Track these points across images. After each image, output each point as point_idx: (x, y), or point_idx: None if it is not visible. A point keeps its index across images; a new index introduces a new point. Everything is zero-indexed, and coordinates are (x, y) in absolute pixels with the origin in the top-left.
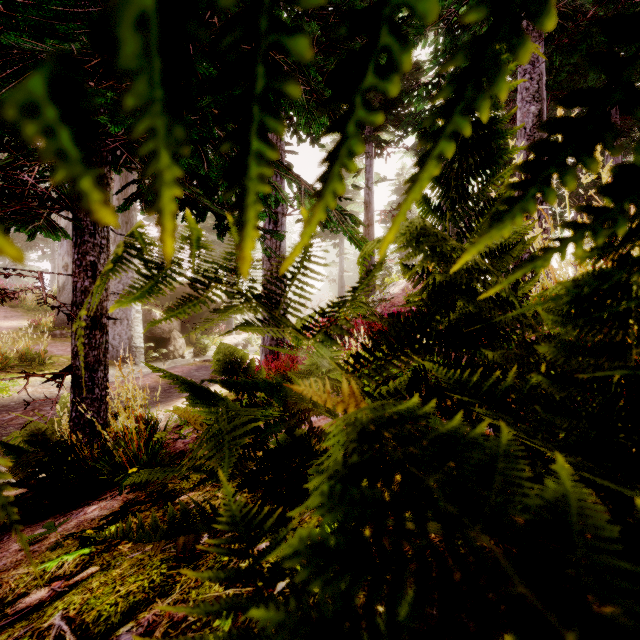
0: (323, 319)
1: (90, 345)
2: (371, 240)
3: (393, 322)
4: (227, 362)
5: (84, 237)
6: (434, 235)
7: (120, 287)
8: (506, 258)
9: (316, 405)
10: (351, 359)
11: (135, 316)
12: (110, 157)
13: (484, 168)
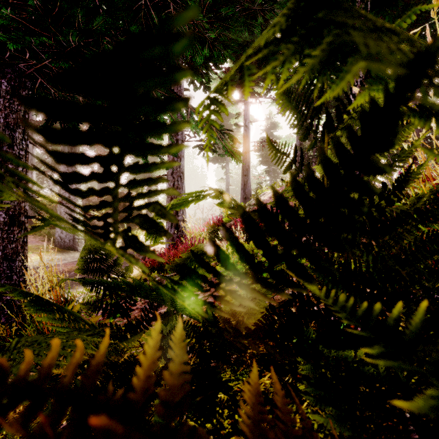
0: (213, 218)
1: (8, 239)
2: (248, 163)
3: (258, 216)
4: (91, 259)
5: (3, 148)
6: (342, 9)
7: (66, 195)
8: (398, 137)
9: (176, 308)
10: (230, 249)
11: (78, 216)
12: (29, 83)
13: (376, 14)
